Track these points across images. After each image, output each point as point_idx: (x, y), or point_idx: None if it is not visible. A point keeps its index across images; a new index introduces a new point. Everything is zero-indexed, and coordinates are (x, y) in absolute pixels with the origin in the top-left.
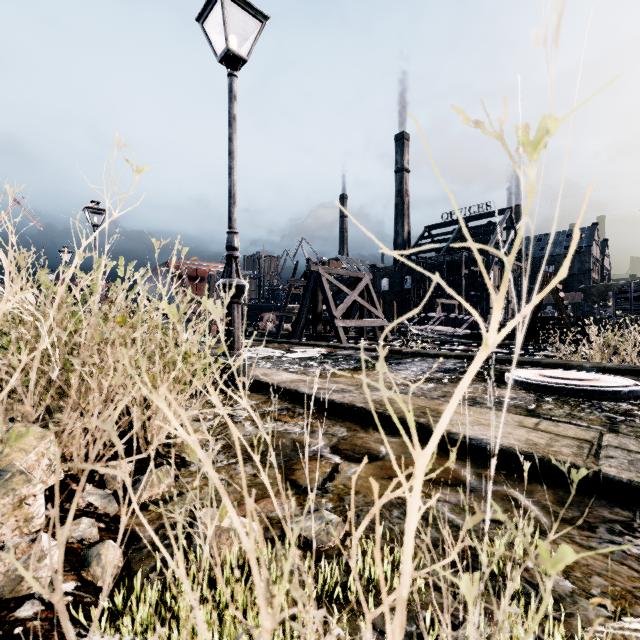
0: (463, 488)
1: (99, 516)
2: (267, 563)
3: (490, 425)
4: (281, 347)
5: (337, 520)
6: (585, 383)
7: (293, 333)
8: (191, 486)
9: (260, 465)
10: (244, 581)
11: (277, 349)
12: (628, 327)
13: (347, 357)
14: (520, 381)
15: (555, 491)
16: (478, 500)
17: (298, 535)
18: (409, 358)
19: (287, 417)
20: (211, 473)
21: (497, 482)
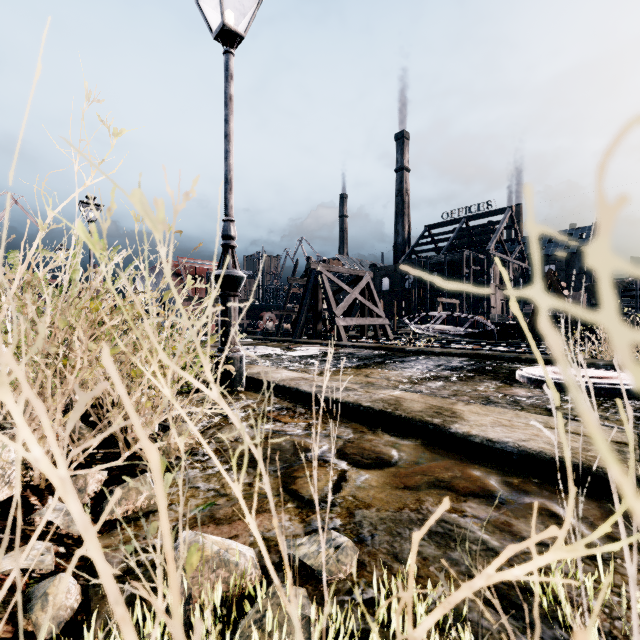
0: (492, 500)
1: (60, 537)
2: (261, 608)
3: (513, 426)
4: (281, 345)
5: (348, 543)
6: (604, 381)
7: (293, 332)
8: (175, 498)
9: (242, 500)
10: (232, 628)
11: (277, 347)
12: (634, 325)
13: (349, 355)
14: (534, 379)
15: (600, 504)
16: (512, 515)
17: (301, 563)
18: (413, 356)
19: (287, 417)
20: (97, 563)
21: (530, 493)
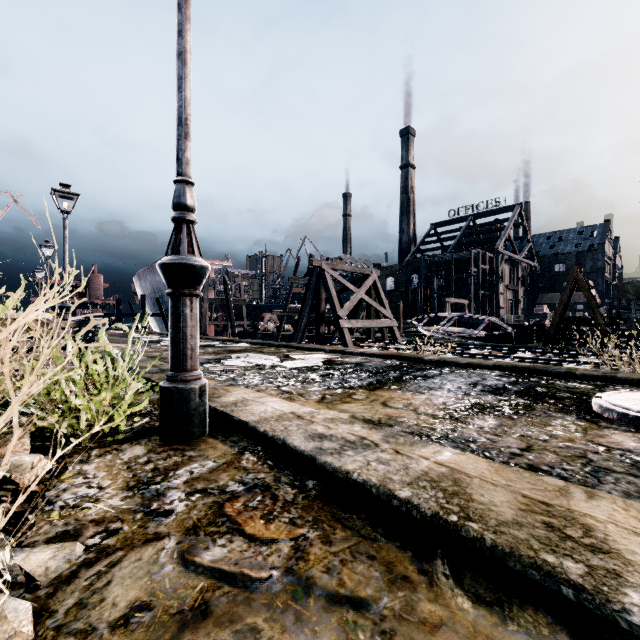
0: None
1: None
2: None
3: None
4: (278, 352)
5: None
6: None
7: (294, 335)
8: None
9: None
10: None
11: (273, 355)
12: None
13: (357, 367)
14: (632, 416)
15: None
16: None
17: None
18: (435, 368)
19: (258, 518)
20: None
21: None
